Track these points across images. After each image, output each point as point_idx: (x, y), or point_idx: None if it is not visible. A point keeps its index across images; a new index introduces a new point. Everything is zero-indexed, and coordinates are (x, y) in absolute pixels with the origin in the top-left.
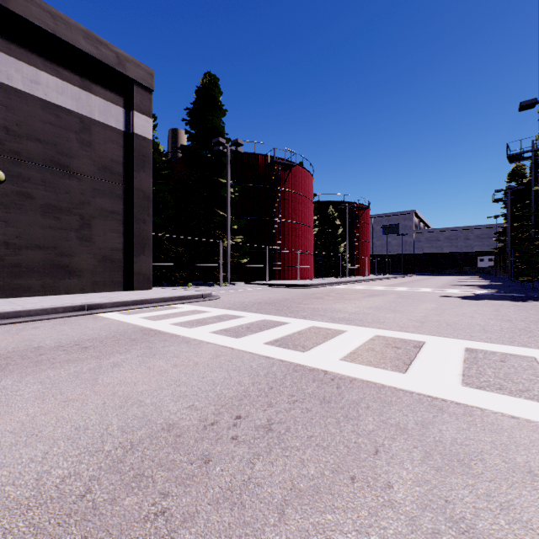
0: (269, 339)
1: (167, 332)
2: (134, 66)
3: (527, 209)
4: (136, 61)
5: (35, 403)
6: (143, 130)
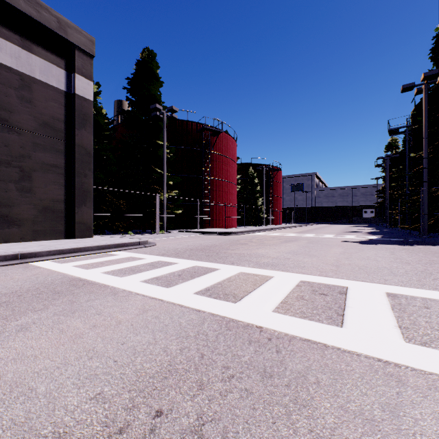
0: (200, 288)
1: (96, 282)
2: (75, 31)
3: (401, 172)
4: (78, 28)
5: None
6: (84, 92)
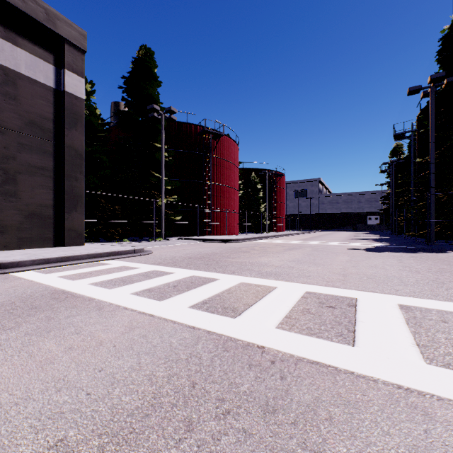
0: (196, 301)
1: (81, 294)
2: (65, 24)
3: (406, 178)
4: (68, 21)
5: None
6: (75, 89)
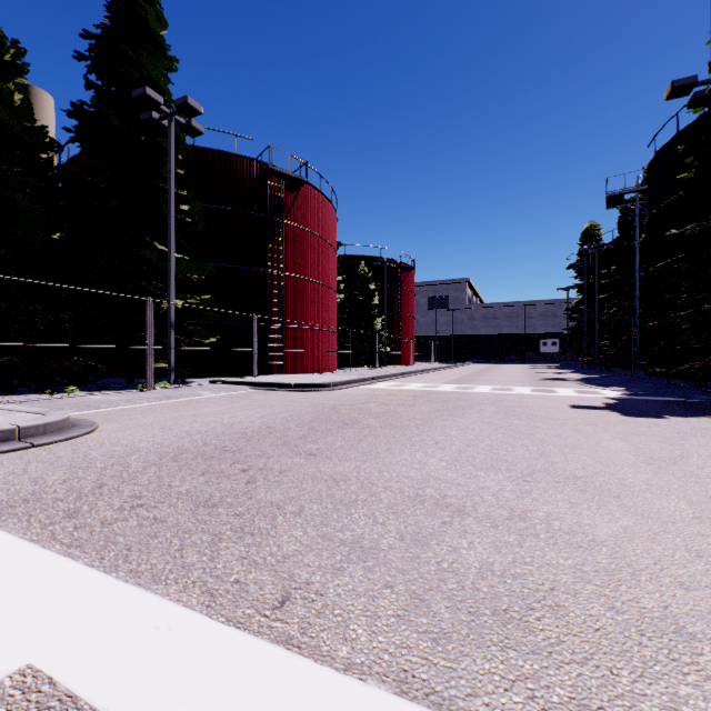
0: None
1: None
2: None
3: (616, 276)
4: None
5: None
6: None
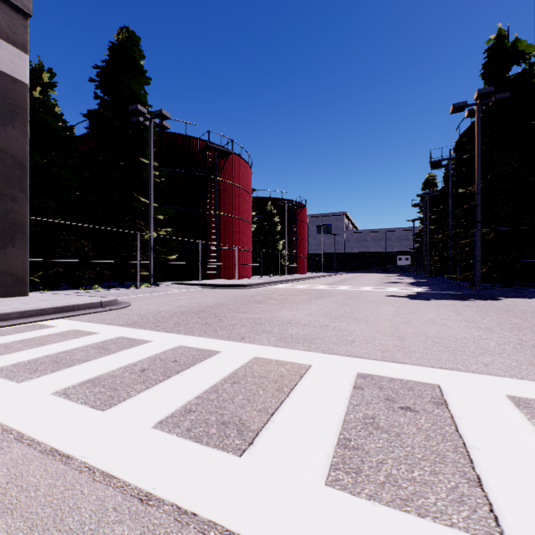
0: (173, 407)
1: None
2: None
3: (442, 213)
4: None
5: None
6: (12, 68)
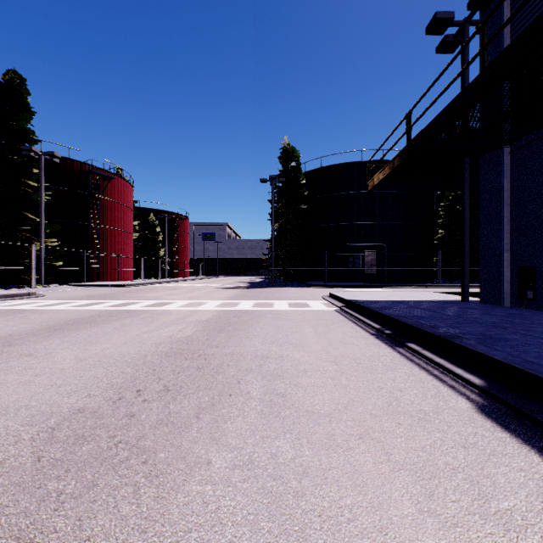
0: (104, 306)
1: (33, 309)
2: None
3: None
4: None
5: (11, 322)
6: None
